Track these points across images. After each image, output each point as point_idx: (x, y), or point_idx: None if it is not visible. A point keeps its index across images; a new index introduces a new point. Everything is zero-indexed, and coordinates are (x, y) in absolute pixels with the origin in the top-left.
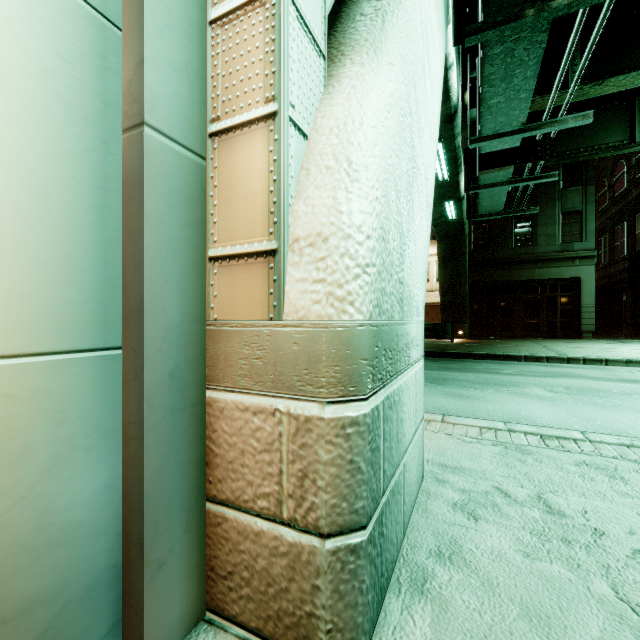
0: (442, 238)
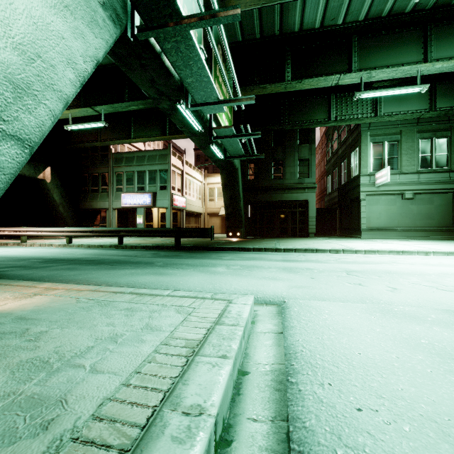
0: (223, 171)
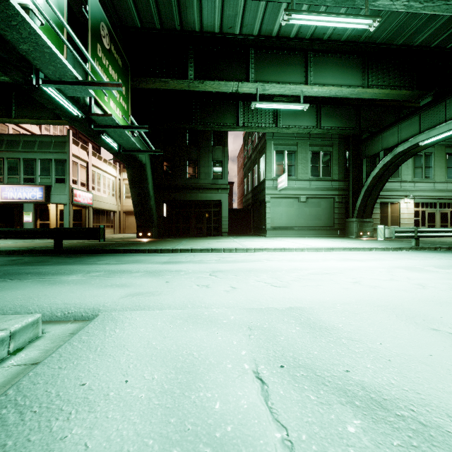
0: (129, 166)
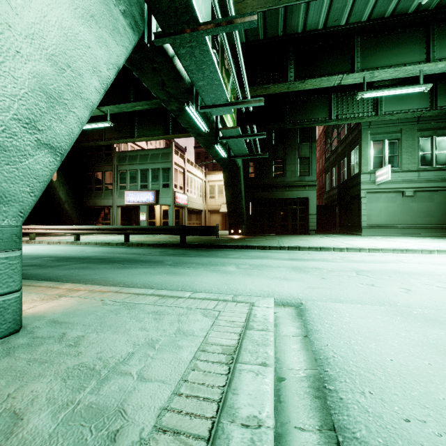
0: (225, 169)
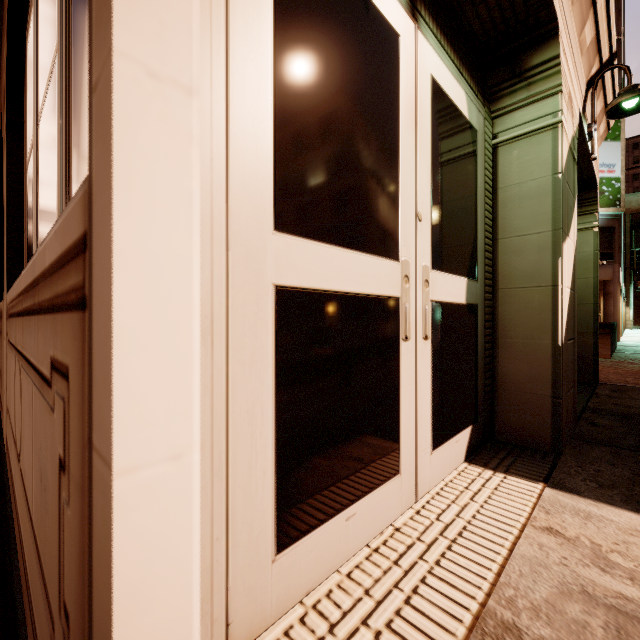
0: None
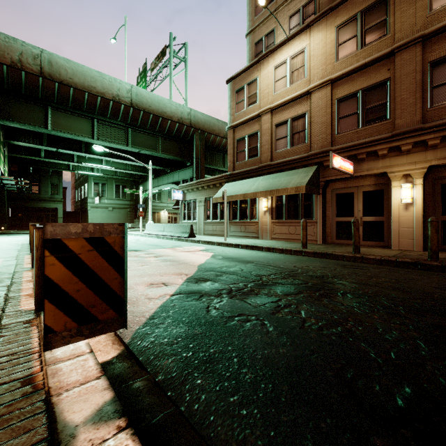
0: None
